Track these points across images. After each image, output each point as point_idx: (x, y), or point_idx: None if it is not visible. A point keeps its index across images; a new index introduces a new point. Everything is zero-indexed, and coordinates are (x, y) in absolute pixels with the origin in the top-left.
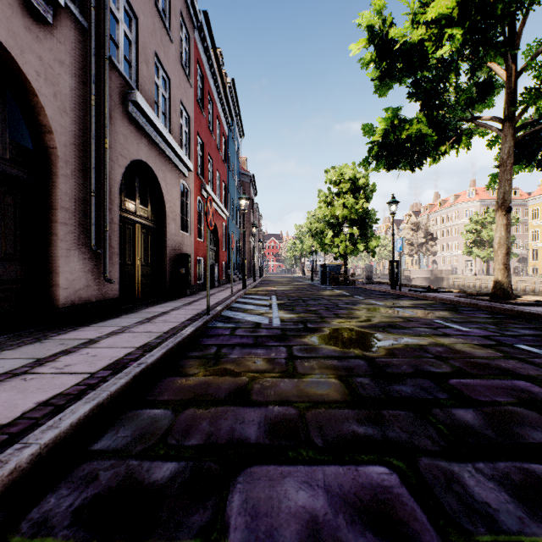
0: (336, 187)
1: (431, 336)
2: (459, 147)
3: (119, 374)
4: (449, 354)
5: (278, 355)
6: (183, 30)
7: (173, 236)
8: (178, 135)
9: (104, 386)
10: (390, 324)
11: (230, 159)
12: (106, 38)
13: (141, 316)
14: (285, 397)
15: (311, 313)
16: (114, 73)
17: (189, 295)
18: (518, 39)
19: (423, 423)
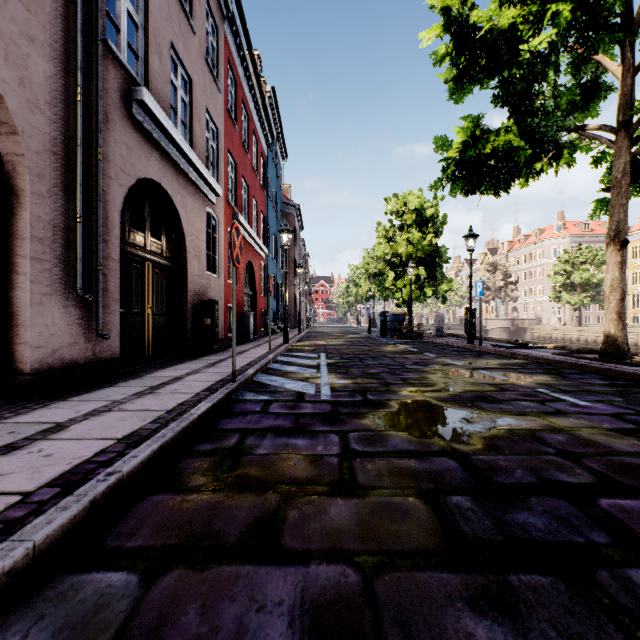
0: (399, 219)
1: (541, 415)
2: (559, 164)
3: (67, 499)
4: (577, 447)
5: (327, 449)
6: (209, 21)
7: (195, 278)
8: (202, 150)
9: (28, 528)
10: (479, 395)
11: (270, 185)
12: (99, 14)
13: (144, 383)
14: (339, 540)
15: (371, 378)
16: (113, 62)
17: (215, 353)
18: (637, 24)
19: (591, 609)
